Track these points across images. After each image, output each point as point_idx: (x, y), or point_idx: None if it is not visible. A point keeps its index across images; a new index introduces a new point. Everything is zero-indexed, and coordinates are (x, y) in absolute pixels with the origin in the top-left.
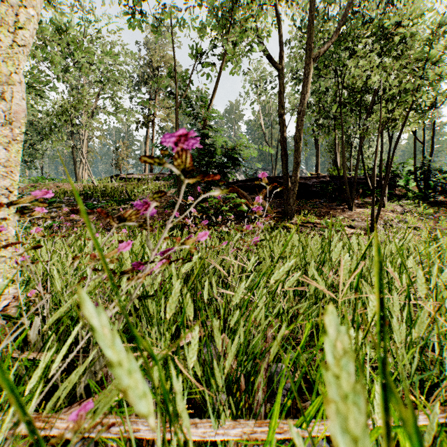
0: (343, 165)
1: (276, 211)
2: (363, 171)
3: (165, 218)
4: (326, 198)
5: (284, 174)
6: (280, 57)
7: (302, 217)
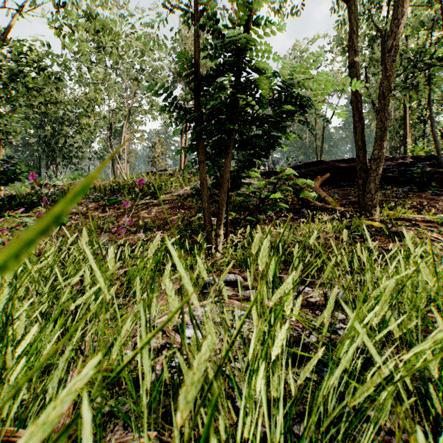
0: None
1: (341, 204)
2: None
3: (191, 214)
4: (411, 185)
5: (359, 148)
6: None
7: (389, 211)
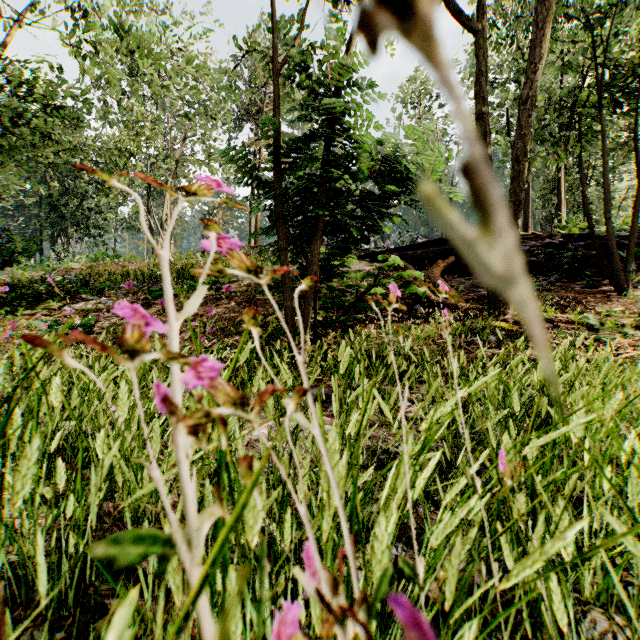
0: (604, 207)
1: (467, 299)
2: (625, 225)
3: (267, 312)
4: (560, 273)
5: None
6: (477, 9)
7: None
